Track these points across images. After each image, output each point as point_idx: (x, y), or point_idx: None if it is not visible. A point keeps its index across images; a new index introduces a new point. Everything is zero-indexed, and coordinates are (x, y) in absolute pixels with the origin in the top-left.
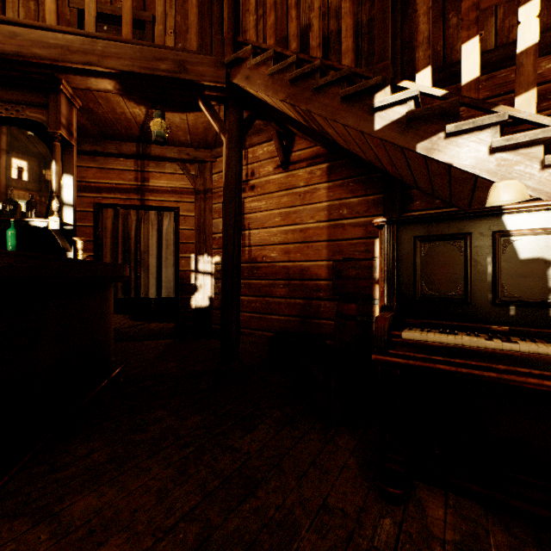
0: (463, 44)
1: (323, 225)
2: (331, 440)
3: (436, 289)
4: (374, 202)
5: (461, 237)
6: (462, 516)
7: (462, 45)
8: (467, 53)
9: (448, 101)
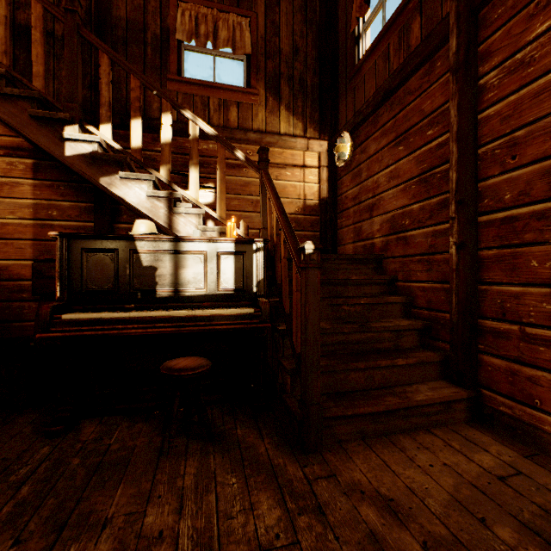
0: (132, 120)
1: (28, 222)
2: (10, 422)
3: (97, 285)
4: (87, 210)
5: (112, 251)
6: (107, 425)
7: (132, 120)
8: (135, 128)
9: (121, 155)
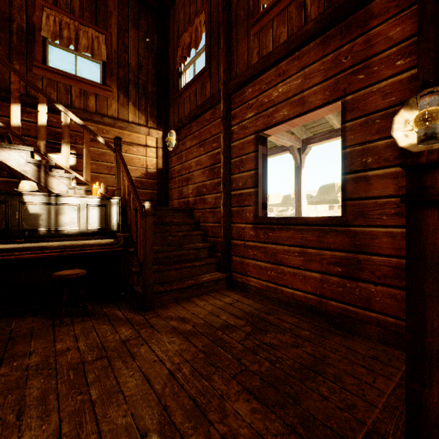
0: (12, 105)
1: None
2: None
3: None
4: None
5: (4, 202)
6: (3, 322)
7: (12, 105)
8: (15, 111)
9: (3, 131)
